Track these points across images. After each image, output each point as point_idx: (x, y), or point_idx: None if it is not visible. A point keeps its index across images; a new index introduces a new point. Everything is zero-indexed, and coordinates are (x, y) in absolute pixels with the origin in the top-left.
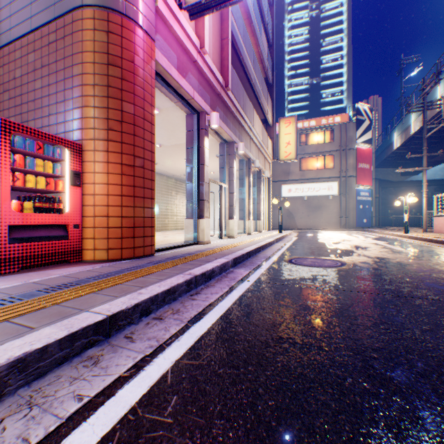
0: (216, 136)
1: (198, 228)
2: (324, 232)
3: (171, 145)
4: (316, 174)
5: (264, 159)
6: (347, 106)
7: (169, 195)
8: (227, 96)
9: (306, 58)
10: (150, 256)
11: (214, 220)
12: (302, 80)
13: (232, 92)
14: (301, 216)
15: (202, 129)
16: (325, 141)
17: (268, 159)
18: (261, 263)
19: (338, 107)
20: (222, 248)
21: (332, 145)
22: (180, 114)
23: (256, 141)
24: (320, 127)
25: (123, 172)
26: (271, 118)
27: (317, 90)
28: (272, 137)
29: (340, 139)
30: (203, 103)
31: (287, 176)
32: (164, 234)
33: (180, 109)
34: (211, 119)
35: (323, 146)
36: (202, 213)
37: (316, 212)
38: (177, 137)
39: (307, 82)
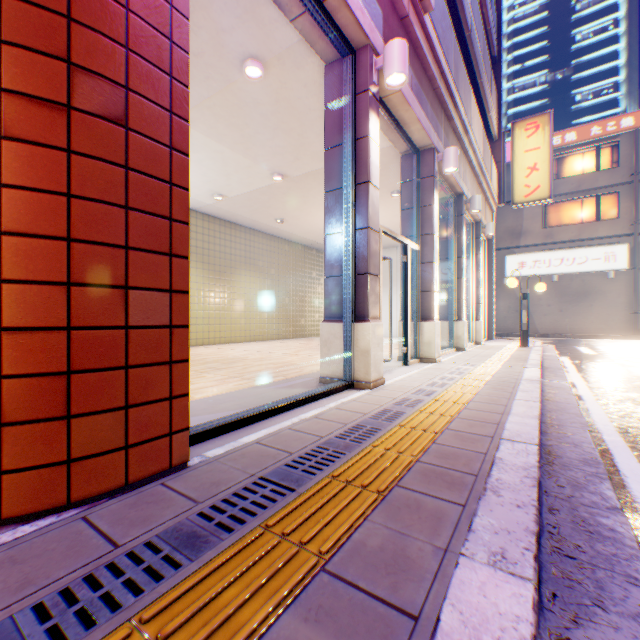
0: (393, 135)
1: (353, 346)
2: (609, 344)
3: (300, 175)
4: (577, 232)
5: (484, 202)
6: (628, 110)
7: (306, 278)
8: (421, 29)
9: (543, 38)
10: (166, 474)
11: (390, 325)
12: (534, 77)
13: (433, 25)
14: (545, 310)
15: (362, 92)
16: (596, 168)
17: (490, 201)
18: (639, 542)
19: (607, 114)
20: (425, 415)
21: (615, 173)
22: (309, 73)
23: (473, 159)
24: (588, 142)
25: (7, 126)
26: (495, 125)
27: (564, 90)
28: (496, 161)
29: (635, 159)
30: (365, 18)
31: (516, 239)
32: (292, 345)
33: (309, 56)
34: (388, 60)
35: (594, 177)
36: (362, 307)
37: (578, 304)
38: (310, 150)
39: (544, 79)
